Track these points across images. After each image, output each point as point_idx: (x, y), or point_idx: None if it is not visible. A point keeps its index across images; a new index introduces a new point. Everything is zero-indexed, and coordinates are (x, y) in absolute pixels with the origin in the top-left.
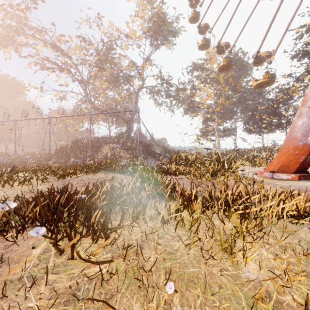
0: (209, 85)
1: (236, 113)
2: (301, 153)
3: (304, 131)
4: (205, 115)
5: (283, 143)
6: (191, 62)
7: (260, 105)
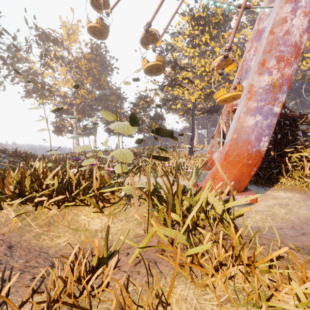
0: (67, 68)
1: (97, 111)
2: (254, 164)
3: (258, 132)
4: (60, 105)
5: (228, 148)
6: (38, 27)
7: (120, 108)
